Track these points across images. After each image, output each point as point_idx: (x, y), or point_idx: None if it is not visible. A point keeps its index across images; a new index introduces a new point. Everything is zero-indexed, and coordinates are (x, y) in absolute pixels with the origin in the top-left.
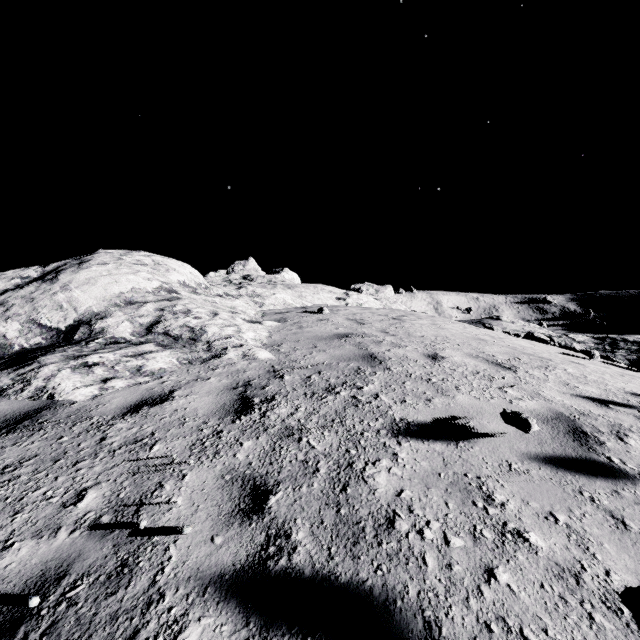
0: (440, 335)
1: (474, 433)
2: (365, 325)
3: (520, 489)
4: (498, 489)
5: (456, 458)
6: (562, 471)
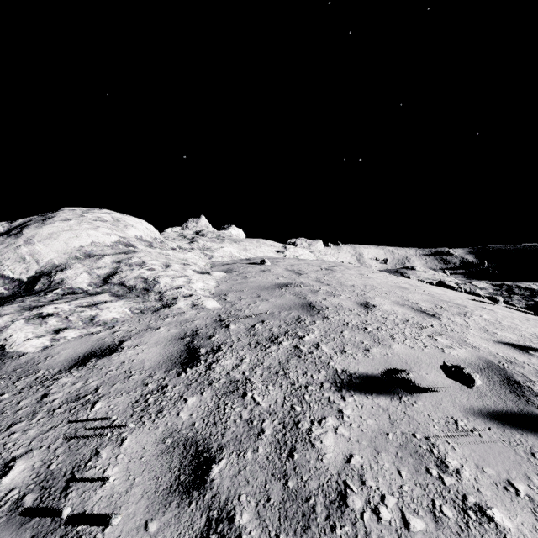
0: (368, 284)
1: (415, 386)
2: (302, 275)
3: (472, 452)
4: (449, 452)
5: (402, 415)
6: (509, 429)
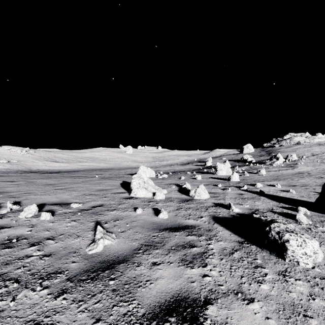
0: None
1: None
2: None
3: None
4: None
5: None
6: None
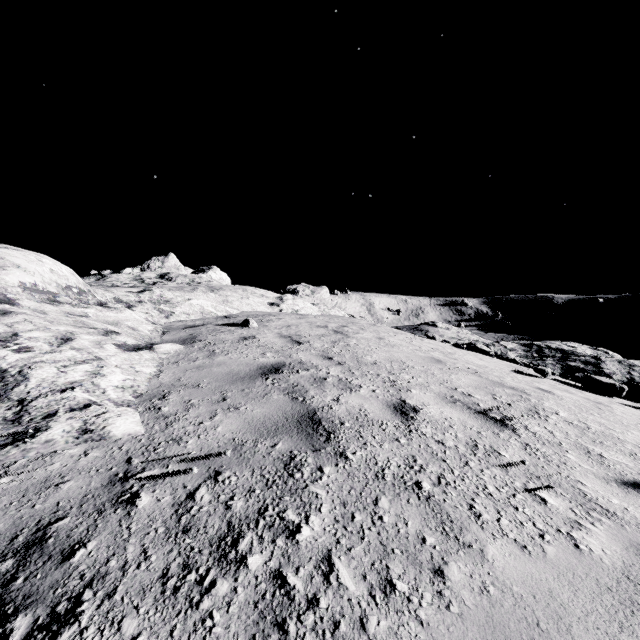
0: (394, 359)
1: None
2: (302, 345)
3: None
4: None
5: None
6: None
